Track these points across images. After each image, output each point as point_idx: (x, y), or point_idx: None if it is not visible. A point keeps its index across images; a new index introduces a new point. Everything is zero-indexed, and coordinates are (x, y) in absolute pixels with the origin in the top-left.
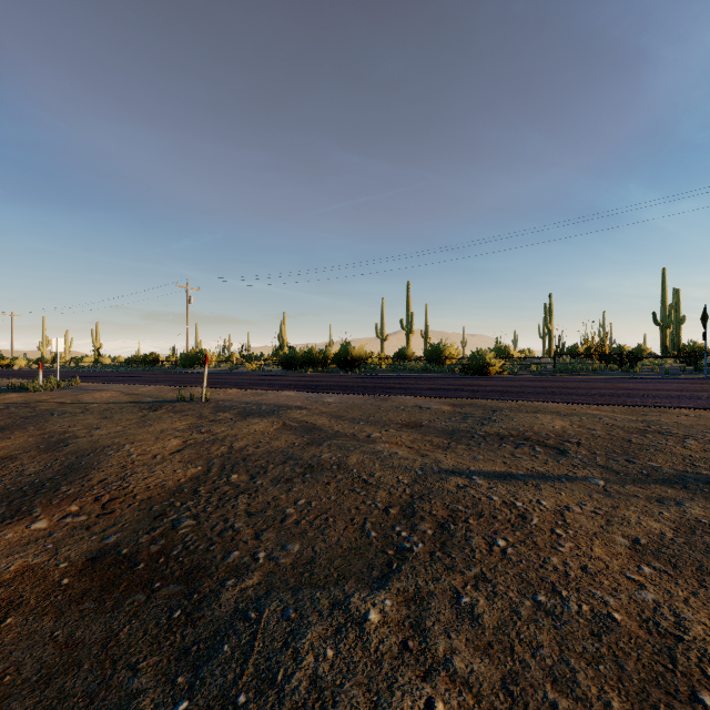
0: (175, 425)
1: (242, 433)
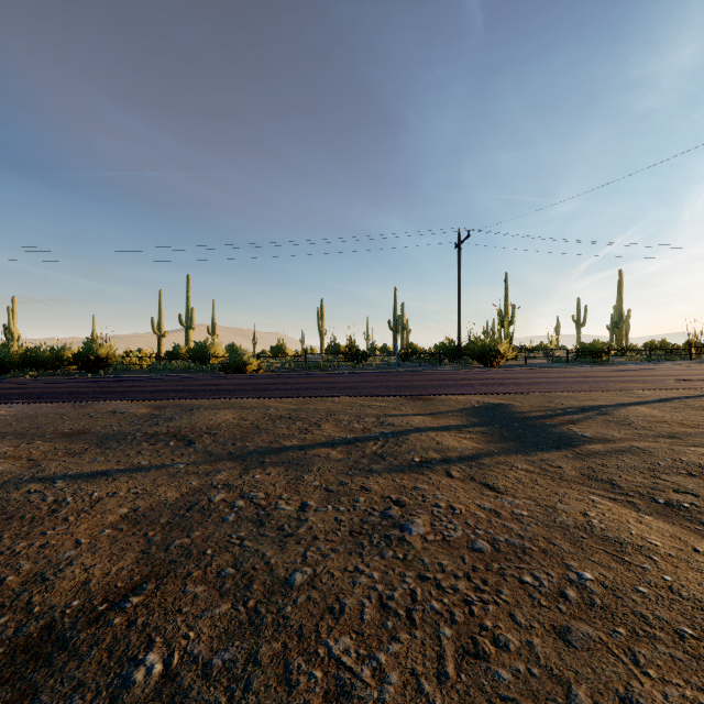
0: None
1: None
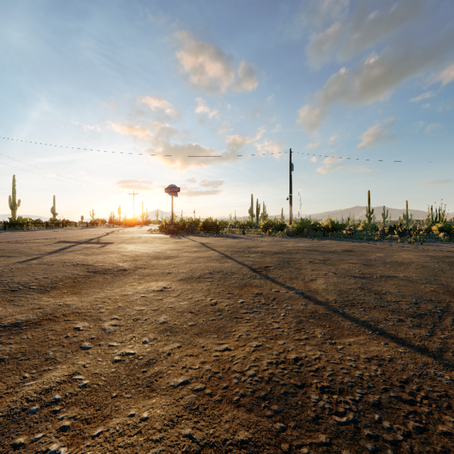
0: None
1: None
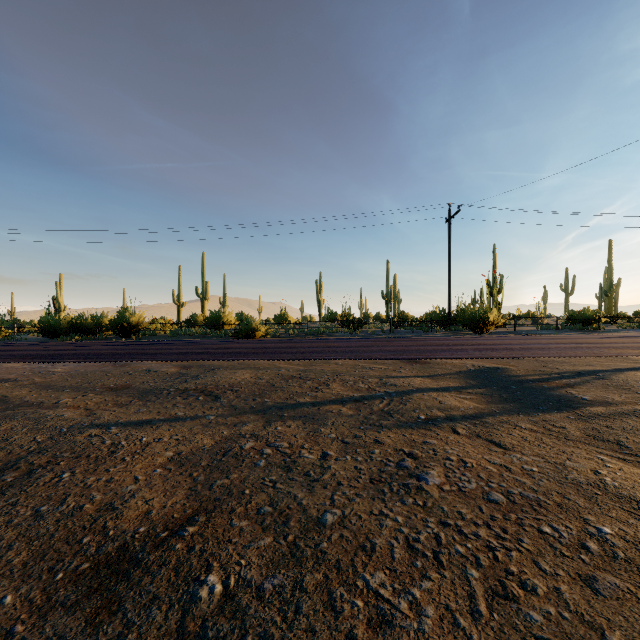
0: None
1: None
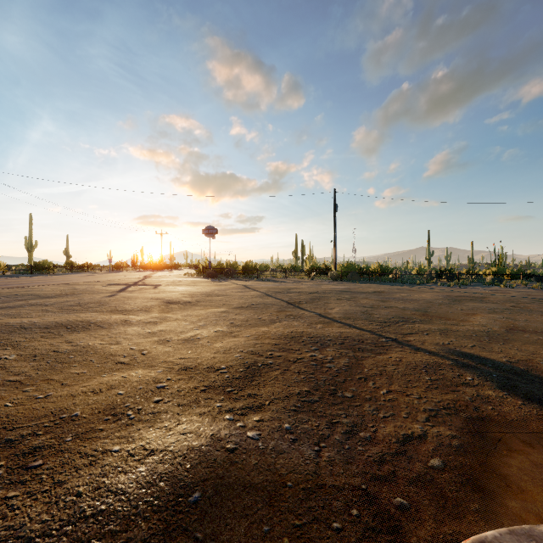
0: None
1: None
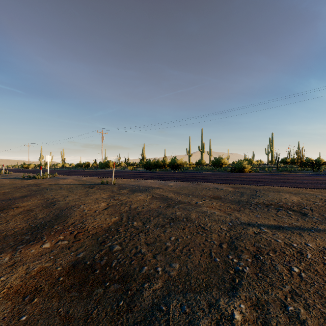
0: (102, 196)
1: (134, 200)
